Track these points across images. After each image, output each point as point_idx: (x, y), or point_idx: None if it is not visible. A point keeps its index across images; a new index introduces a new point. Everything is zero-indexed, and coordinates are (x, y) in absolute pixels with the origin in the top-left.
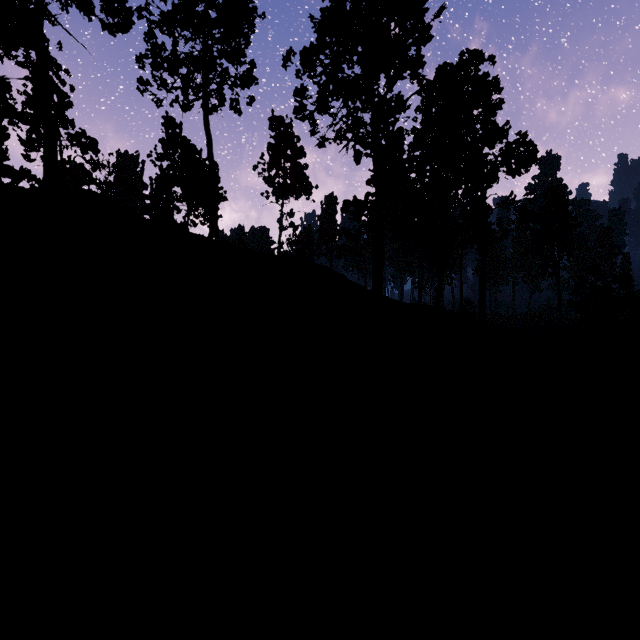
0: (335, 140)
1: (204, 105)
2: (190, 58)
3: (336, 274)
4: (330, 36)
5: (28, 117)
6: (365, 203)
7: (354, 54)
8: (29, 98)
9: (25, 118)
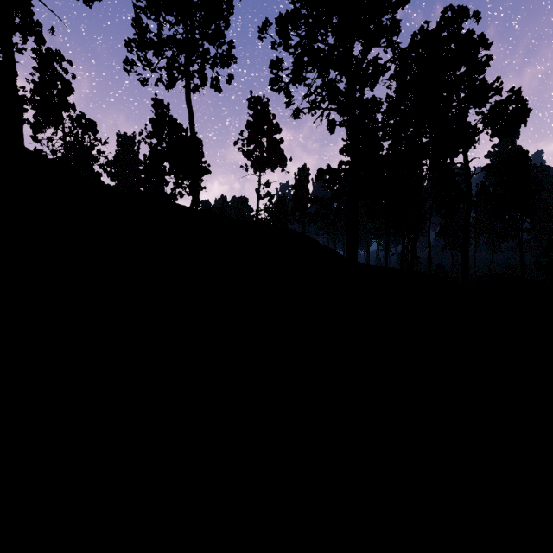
0: (309, 111)
1: (186, 83)
2: (173, 39)
3: (309, 239)
4: (306, 3)
5: (36, 103)
6: (339, 171)
7: (329, 24)
8: (36, 86)
9: (24, 100)
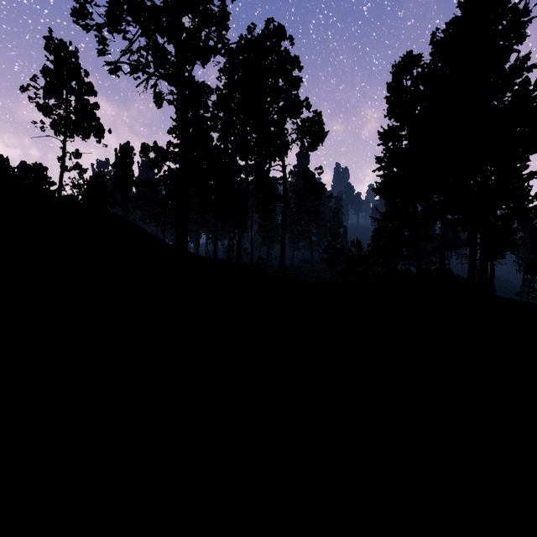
0: (131, 72)
1: None
2: None
3: (133, 225)
4: None
5: None
6: (167, 151)
7: None
8: None
9: None
